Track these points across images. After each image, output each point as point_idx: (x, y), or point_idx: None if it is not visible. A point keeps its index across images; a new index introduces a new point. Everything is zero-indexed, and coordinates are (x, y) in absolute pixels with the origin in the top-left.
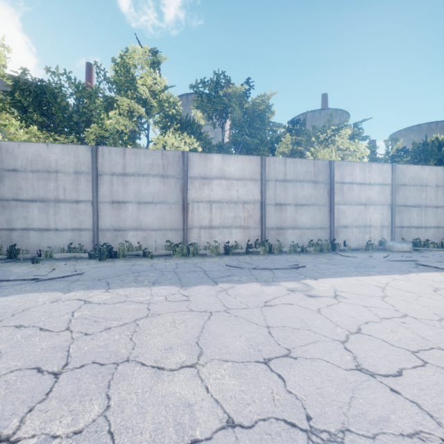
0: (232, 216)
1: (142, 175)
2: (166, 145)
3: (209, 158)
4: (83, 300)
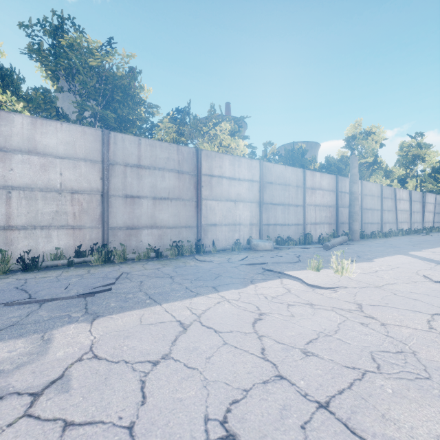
0: (51, 211)
1: None
2: None
3: (5, 118)
4: None
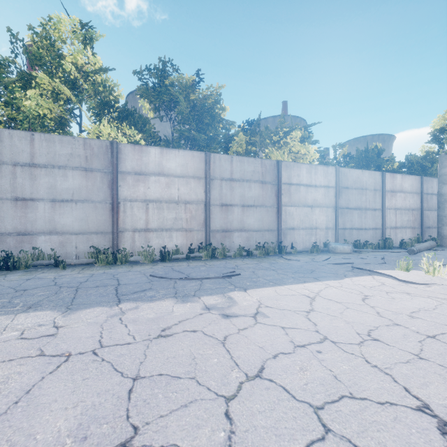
0: (172, 218)
1: (57, 166)
2: (102, 135)
3: (145, 151)
4: None
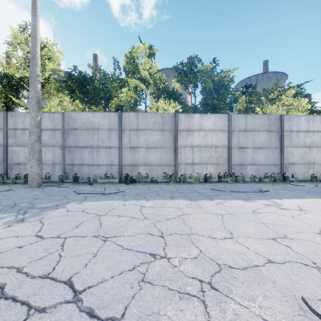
0: (207, 156)
1: (148, 129)
2: (158, 108)
3: (192, 117)
4: (139, 205)
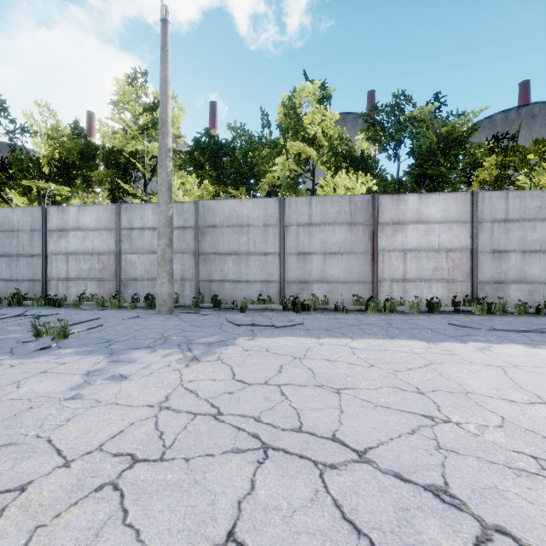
0: (431, 267)
1: (328, 224)
2: (336, 187)
3: (403, 200)
4: (345, 345)
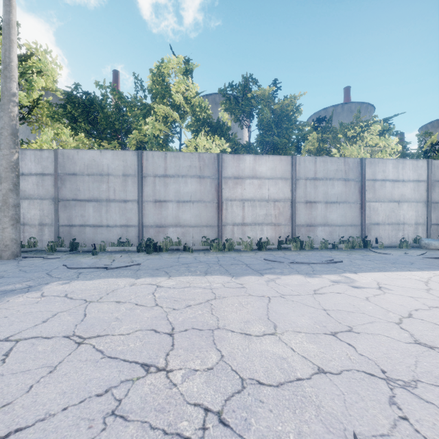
0: (263, 214)
1: (181, 176)
2: (198, 147)
3: (242, 159)
4: (155, 284)
